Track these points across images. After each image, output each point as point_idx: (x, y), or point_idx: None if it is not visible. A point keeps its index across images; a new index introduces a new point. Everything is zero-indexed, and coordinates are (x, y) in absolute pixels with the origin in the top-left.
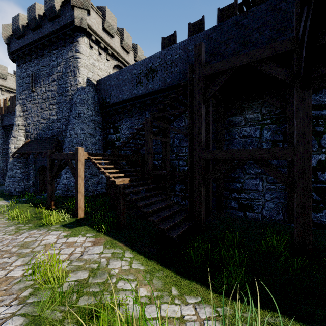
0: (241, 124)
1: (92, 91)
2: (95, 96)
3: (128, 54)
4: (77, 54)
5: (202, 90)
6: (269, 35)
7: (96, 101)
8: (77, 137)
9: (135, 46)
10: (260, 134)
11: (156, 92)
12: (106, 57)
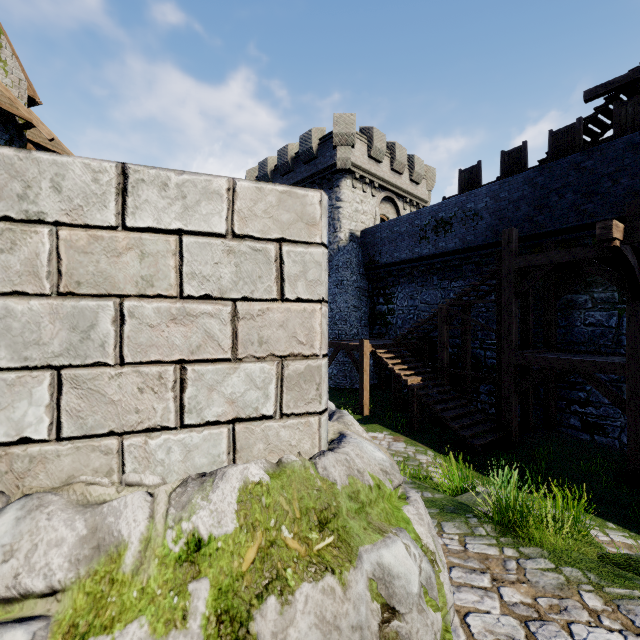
0: (586, 306)
1: (356, 248)
2: (359, 253)
3: (400, 175)
4: (337, 203)
5: (514, 284)
6: (627, 186)
7: (360, 260)
8: (340, 312)
9: (410, 158)
10: (617, 323)
11: (449, 254)
12: (371, 193)
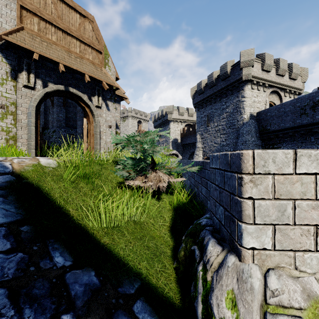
0: None
1: (253, 122)
2: (256, 125)
3: (282, 77)
4: (242, 99)
5: None
6: None
7: (256, 129)
8: None
9: (289, 65)
10: None
11: None
12: (263, 90)
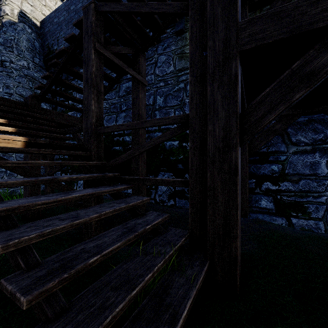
0: None
1: (30, 32)
2: (36, 41)
3: None
4: None
5: None
6: None
7: (38, 50)
8: None
9: None
10: None
11: None
12: None
